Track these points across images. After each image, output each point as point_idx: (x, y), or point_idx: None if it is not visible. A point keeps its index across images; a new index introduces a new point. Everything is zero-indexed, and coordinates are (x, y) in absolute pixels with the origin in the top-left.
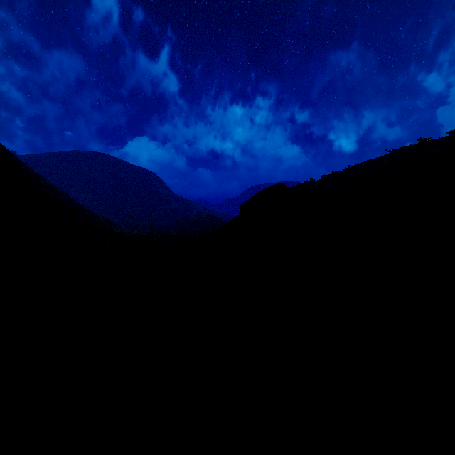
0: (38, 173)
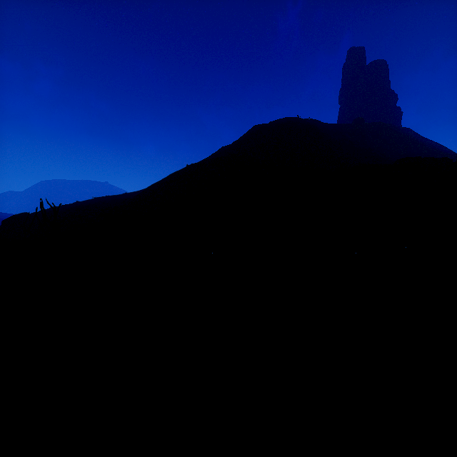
0: None
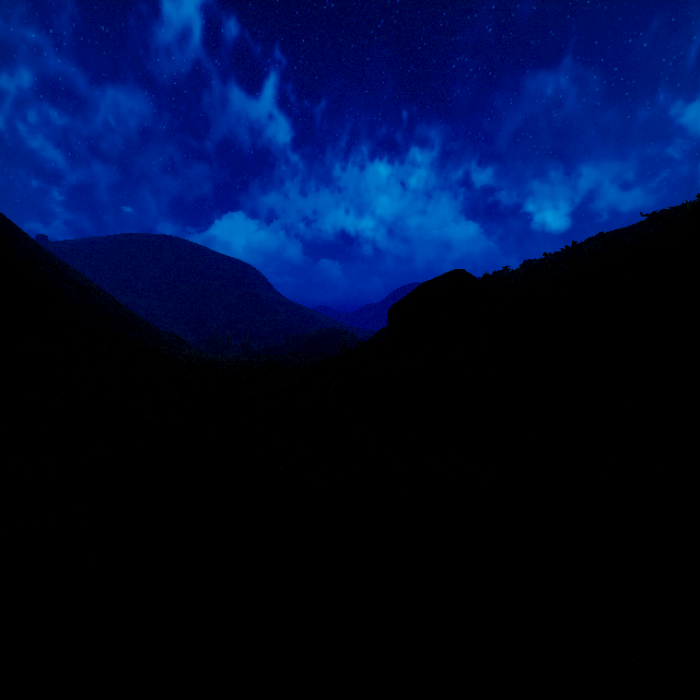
0: (62, 262)
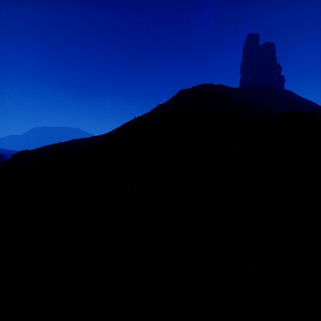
0: None
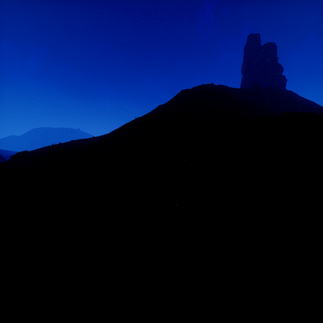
0: None
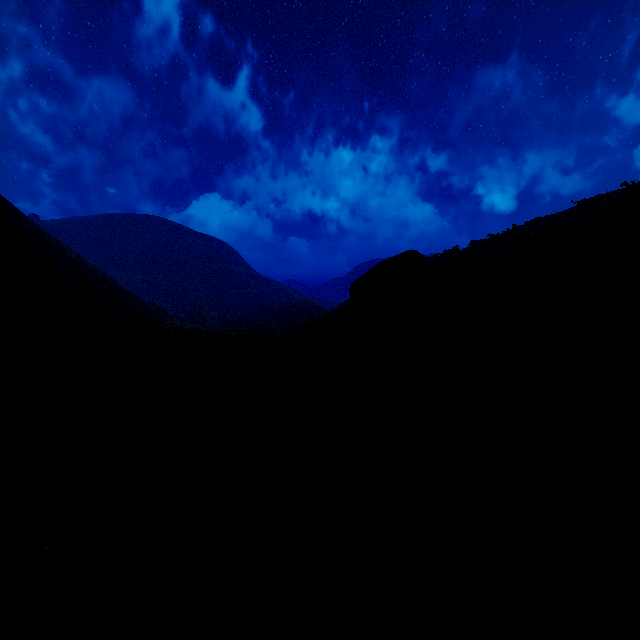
0: (58, 241)
